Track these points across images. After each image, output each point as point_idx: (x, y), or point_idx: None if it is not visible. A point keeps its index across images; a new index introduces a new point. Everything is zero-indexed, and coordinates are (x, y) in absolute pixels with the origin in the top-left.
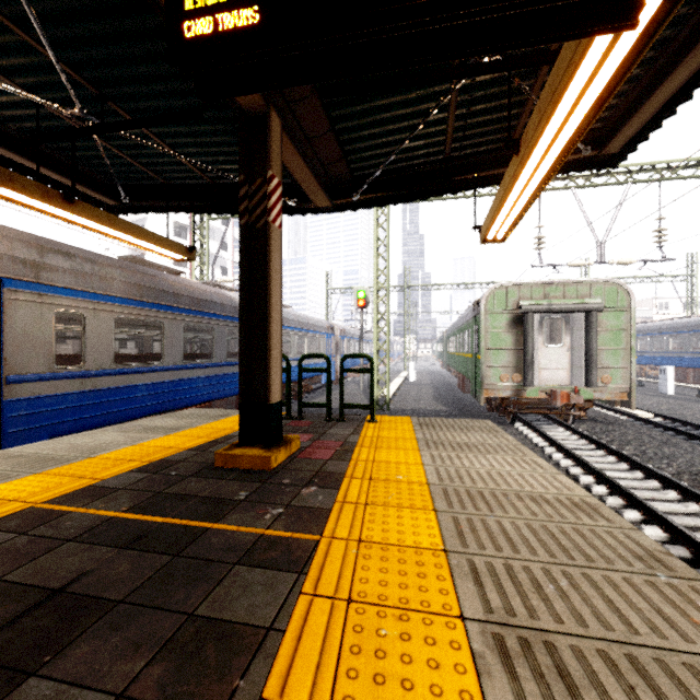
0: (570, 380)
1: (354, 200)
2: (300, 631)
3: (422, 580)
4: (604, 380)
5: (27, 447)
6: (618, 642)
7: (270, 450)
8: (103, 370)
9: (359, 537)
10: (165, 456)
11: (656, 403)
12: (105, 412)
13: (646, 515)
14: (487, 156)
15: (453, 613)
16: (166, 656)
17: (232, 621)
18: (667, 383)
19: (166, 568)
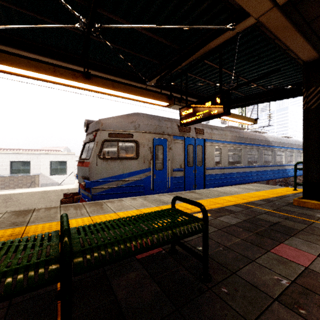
0: None
1: None
2: None
3: None
4: None
5: (214, 189)
6: None
7: None
8: (225, 167)
9: None
10: (266, 198)
11: None
12: (226, 181)
13: None
14: None
15: None
16: None
17: None
18: None
19: (308, 227)
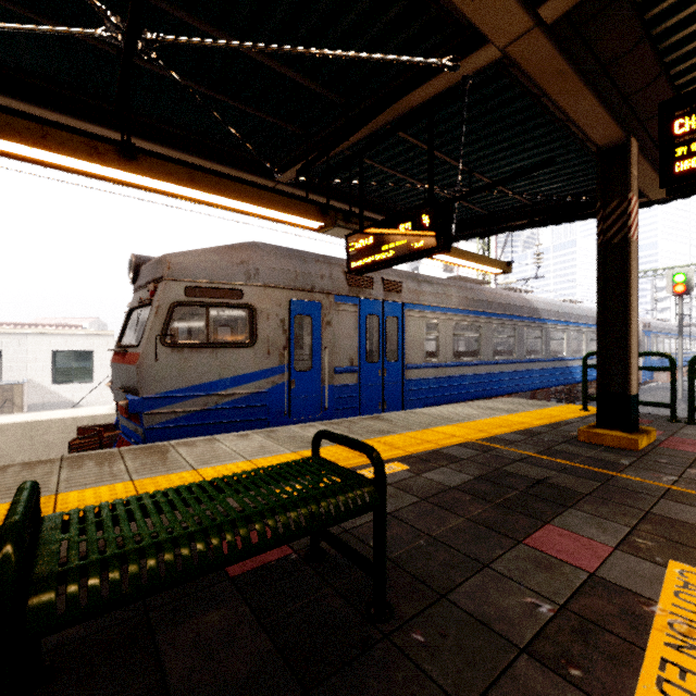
0: None
1: None
2: None
3: None
4: None
5: (424, 410)
6: None
7: (632, 434)
8: (447, 363)
9: None
10: (526, 428)
11: None
12: (448, 394)
13: None
14: None
15: None
16: (648, 523)
17: (686, 522)
18: None
19: (602, 487)
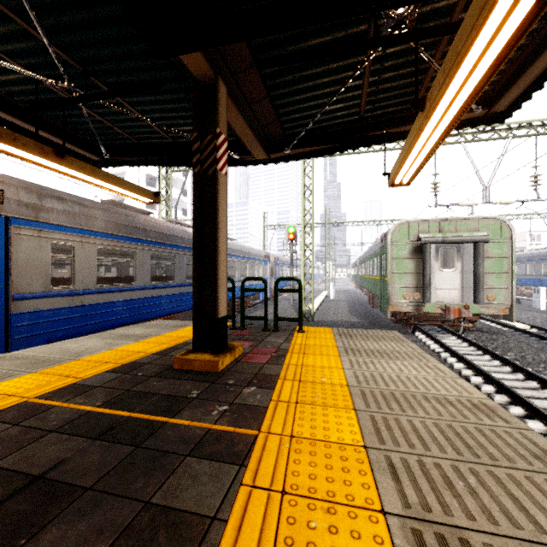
0: (461, 298)
1: (286, 153)
2: (240, 521)
3: (346, 474)
4: (489, 298)
5: (28, 351)
6: (528, 541)
7: (218, 355)
8: (88, 289)
9: (291, 433)
10: (135, 359)
11: (532, 316)
12: (90, 323)
13: (529, 411)
14: (394, 116)
15: (375, 507)
16: (124, 543)
17: (182, 510)
18: (540, 300)
19: (129, 458)
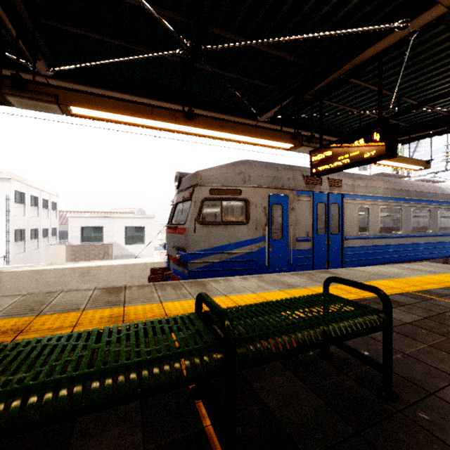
0: None
1: None
2: None
3: None
4: None
5: (360, 268)
6: None
7: None
8: (375, 235)
9: None
10: None
11: None
12: (376, 258)
13: None
14: None
15: None
16: None
17: None
18: None
19: None
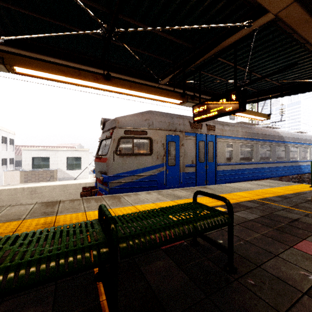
0: None
1: None
2: None
3: None
4: None
5: (226, 184)
6: None
7: None
8: (236, 163)
9: None
10: (281, 194)
11: None
12: (237, 177)
13: None
14: None
15: None
16: None
17: None
18: None
19: None
